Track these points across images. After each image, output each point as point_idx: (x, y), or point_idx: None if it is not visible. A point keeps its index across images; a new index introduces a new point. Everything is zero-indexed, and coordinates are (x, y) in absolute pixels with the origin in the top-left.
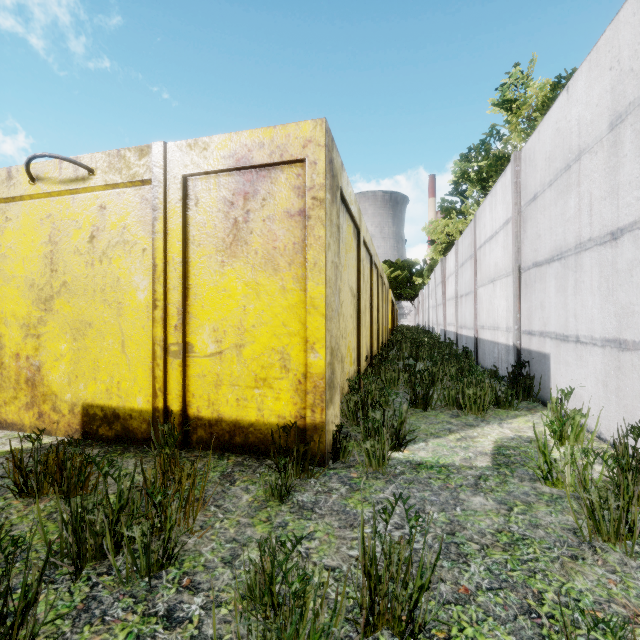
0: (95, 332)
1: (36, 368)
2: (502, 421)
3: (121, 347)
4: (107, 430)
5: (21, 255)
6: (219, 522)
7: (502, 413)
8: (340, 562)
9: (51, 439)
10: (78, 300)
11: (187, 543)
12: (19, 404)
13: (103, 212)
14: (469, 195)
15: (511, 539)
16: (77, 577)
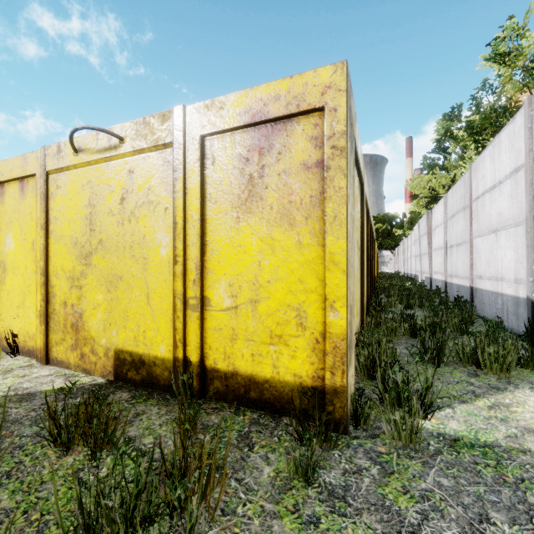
0: (125, 285)
1: (79, 315)
2: (533, 385)
3: (146, 299)
4: (135, 374)
5: (68, 217)
6: (241, 506)
7: (528, 374)
8: None
9: (90, 379)
10: (111, 256)
11: None
12: (66, 345)
13: (131, 176)
14: (453, 151)
15: None
16: None
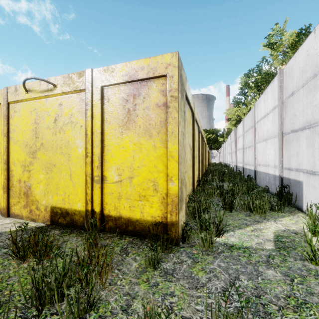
0: (57, 169)
1: (28, 187)
2: (276, 219)
3: (70, 177)
4: (63, 220)
5: (21, 129)
6: (119, 281)
7: (275, 214)
8: (191, 314)
9: (35, 224)
10: (48, 152)
11: (101, 294)
12: (20, 205)
13: (61, 107)
14: (249, 94)
15: (297, 303)
16: (39, 316)
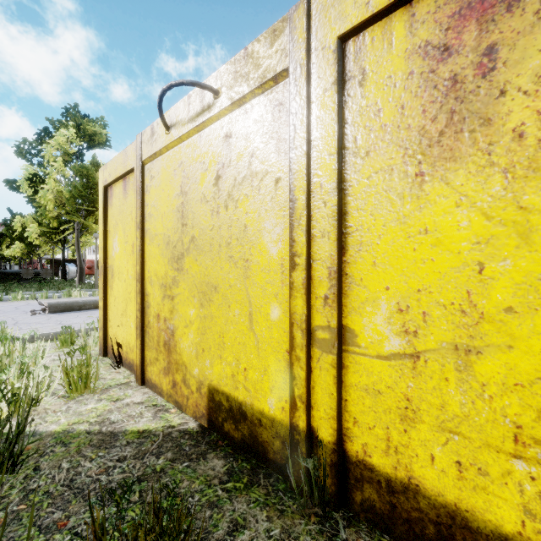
0: (220, 298)
1: (171, 332)
2: None
3: (248, 321)
4: (232, 428)
5: (160, 212)
6: None
7: None
8: None
9: (180, 418)
10: (204, 258)
11: None
12: (159, 367)
13: (228, 142)
14: None
15: None
16: None
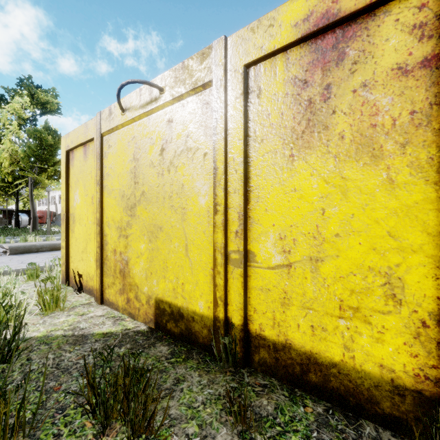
0: (164, 235)
1: (125, 262)
2: None
3: (185, 250)
4: (173, 326)
5: (117, 173)
6: None
7: None
8: None
9: (134, 324)
10: (152, 207)
11: None
12: (116, 289)
13: (170, 125)
14: None
15: None
16: None
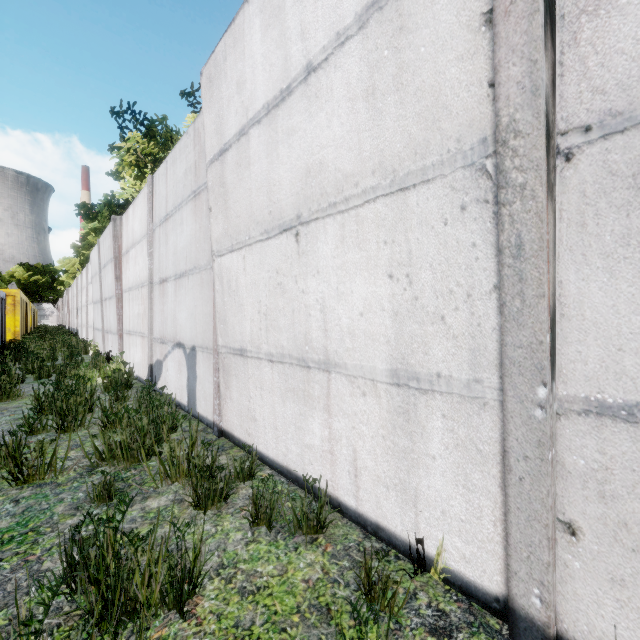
0: None
1: None
2: None
3: None
4: None
5: None
6: None
7: None
8: None
9: None
10: None
11: None
12: None
13: None
14: None
15: None
16: None
